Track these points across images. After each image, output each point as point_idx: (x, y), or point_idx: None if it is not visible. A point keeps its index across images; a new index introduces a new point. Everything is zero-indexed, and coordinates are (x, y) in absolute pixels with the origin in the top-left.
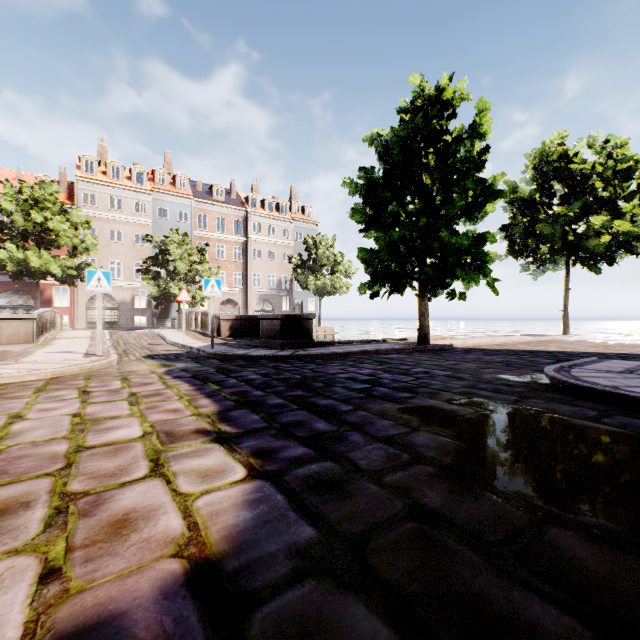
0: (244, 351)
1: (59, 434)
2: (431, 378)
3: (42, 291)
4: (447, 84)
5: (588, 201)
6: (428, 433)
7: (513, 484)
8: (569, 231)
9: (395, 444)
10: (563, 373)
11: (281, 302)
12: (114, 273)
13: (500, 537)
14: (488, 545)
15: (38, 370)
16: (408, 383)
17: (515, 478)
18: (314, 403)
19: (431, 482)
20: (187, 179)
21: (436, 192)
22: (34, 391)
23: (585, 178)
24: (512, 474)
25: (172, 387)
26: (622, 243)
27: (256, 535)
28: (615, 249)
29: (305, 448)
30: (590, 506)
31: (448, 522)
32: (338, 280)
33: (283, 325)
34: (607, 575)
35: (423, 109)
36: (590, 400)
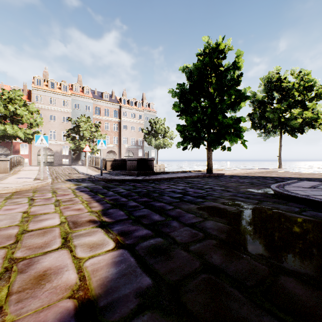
0: (118, 177)
1: (14, 223)
2: (214, 191)
3: (14, 146)
4: (221, 41)
5: (291, 101)
6: (213, 221)
7: (259, 250)
8: (281, 116)
9: (195, 227)
10: (280, 188)
11: (137, 152)
12: (52, 137)
13: (254, 282)
14: (247, 287)
15: (8, 187)
16: (202, 194)
17: (260, 246)
18: (153, 205)
19: (215, 249)
20: (89, 89)
21: (216, 96)
22: (4, 199)
23: (289, 90)
24: (258, 244)
25: (79, 196)
26: (308, 122)
27: (118, 283)
28: (304, 125)
29: (147, 230)
30: (301, 262)
31: (225, 273)
32: (166, 141)
33: (138, 163)
34: (314, 305)
35: (209, 54)
36: (295, 202)
